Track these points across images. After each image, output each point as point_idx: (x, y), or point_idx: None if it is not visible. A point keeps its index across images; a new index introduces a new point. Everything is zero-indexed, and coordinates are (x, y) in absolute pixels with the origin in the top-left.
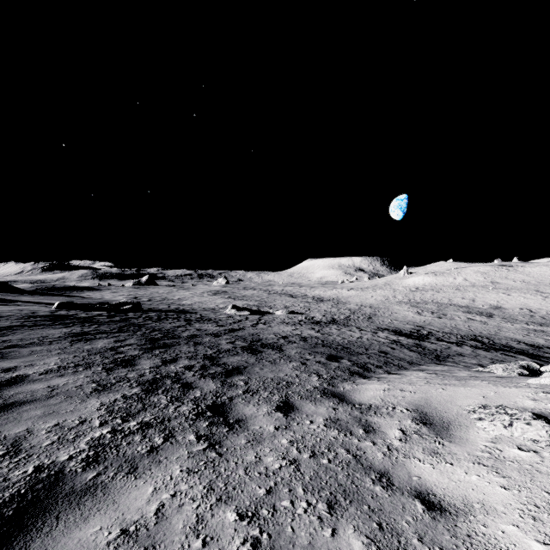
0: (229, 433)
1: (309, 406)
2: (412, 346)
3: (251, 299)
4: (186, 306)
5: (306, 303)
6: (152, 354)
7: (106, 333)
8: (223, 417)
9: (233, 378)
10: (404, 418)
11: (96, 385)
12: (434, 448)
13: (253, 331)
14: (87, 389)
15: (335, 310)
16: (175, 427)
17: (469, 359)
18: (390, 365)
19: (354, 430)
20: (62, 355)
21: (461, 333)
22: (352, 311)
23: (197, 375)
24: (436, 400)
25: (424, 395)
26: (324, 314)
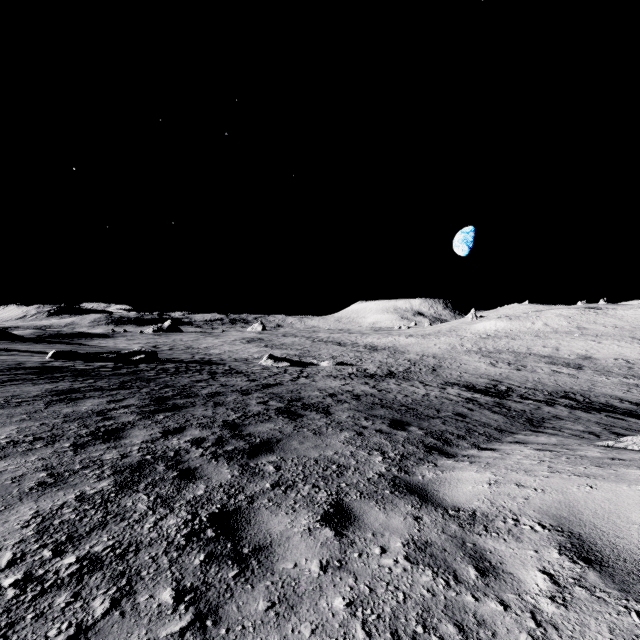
0: (238, 582)
1: (376, 514)
2: (493, 406)
3: (291, 348)
4: (213, 356)
5: (357, 353)
6: (152, 420)
7: (101, 391)
8: (232, 540)
9: (259, 459)
10: (543, 546)
11: (46, 475)
12: (634, 629)
13: (292, 387)
14: (27, 483)
15: (392, 361)
16: (143, 568)
17: (572, 424)
18: (475, 434)
19: (460, 570)
20: (25, 422)
21: (547, 388)
22: (413, 362)
23: (206, 455)
24: (589, 508)
25: (561, 497)
26: (379, 365)
